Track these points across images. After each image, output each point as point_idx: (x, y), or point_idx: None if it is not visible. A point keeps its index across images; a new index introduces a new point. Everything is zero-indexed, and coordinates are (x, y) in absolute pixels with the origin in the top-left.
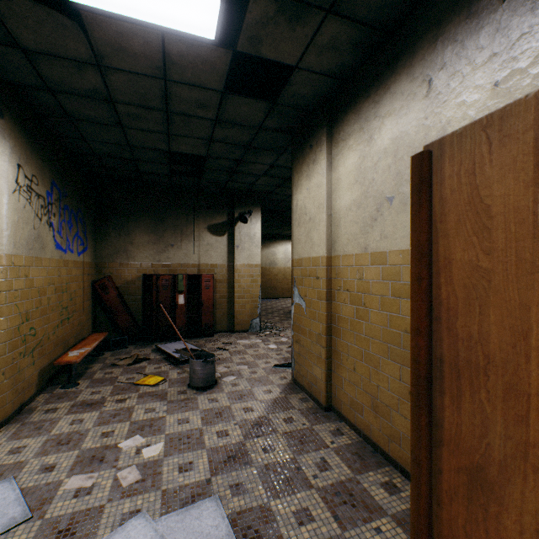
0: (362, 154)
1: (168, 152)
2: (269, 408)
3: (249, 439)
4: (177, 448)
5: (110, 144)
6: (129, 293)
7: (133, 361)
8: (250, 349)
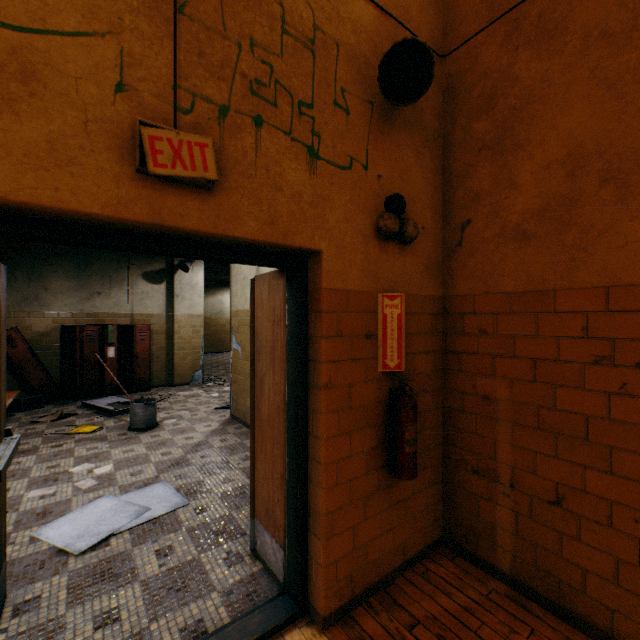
0: None
1: None
2: (209, 436)
3: (190, 453)
4: (126, 465)
5: None
6: (42, 347)
7: (58, 417)
8: (192, 399)
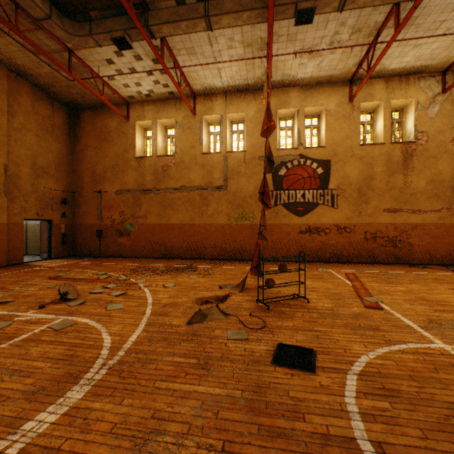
0: None
1: None
2: None
3: None
4: None
5: None
6: None
7: None
8: None
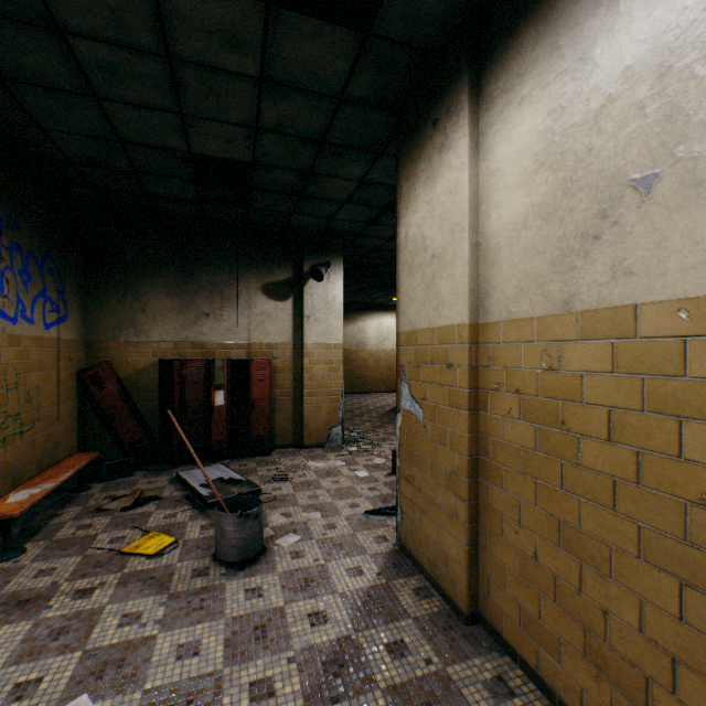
0: (557, 103)
1: (188, 154)
2: (359, 615)
3: None
4: None
5: (87, 138)
6: (139, 388)
7: (132, 503)
8: (326, 479)
